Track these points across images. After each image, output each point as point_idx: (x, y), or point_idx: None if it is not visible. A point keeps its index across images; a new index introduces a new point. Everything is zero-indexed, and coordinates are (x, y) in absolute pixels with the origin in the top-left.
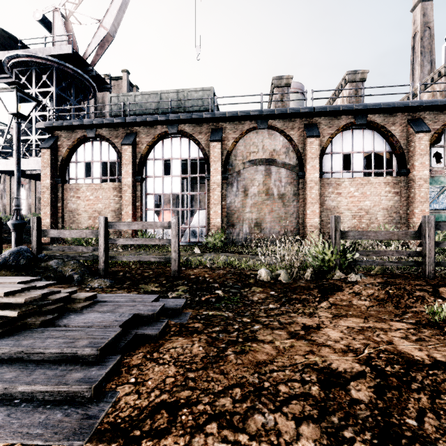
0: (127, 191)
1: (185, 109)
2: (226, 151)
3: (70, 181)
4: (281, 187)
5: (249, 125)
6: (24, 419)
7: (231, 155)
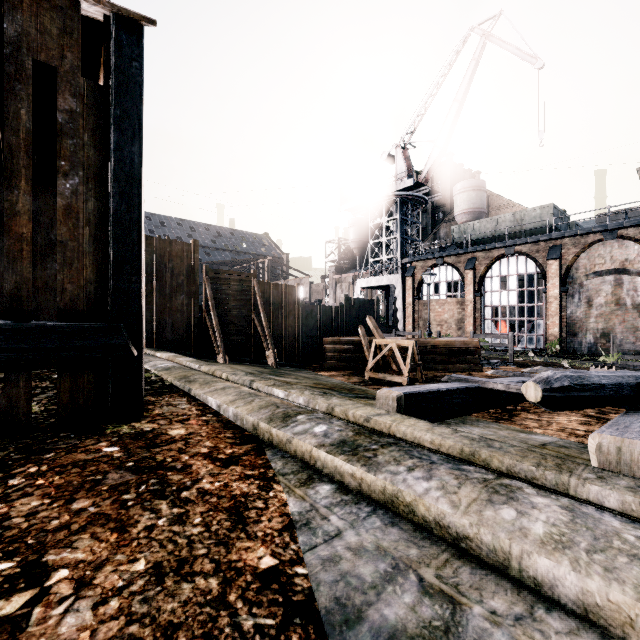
0: (469, 306)
1: (521, 229)
2: (565, 266)
3: (423, 298)
4: (636, 297)
5: (592, 238)
6: (487, 366)
7: (572, 268)
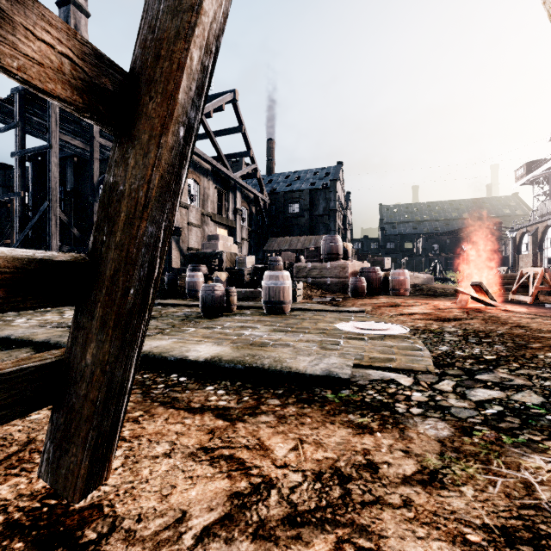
0: (530, 258)
1: None
2: None
3: (521, 253)
4: None
5: None
6: None
7: None
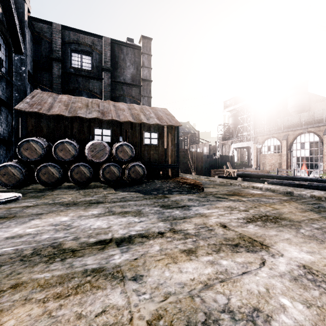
0: (284, 156)
1: (312, 120)
2: None
3: (262, 153)
4: None
5: None
6: None
7: None
